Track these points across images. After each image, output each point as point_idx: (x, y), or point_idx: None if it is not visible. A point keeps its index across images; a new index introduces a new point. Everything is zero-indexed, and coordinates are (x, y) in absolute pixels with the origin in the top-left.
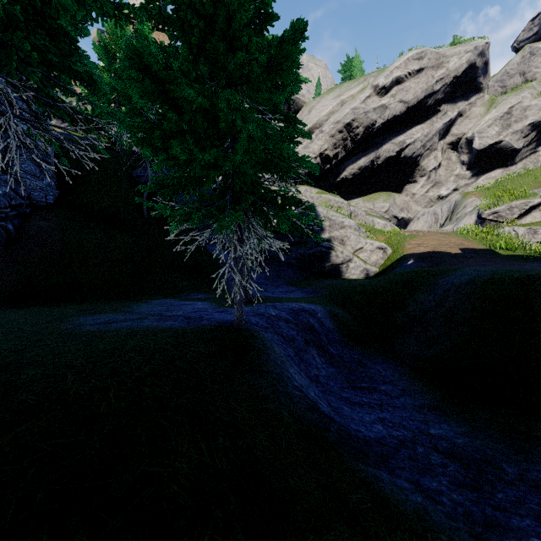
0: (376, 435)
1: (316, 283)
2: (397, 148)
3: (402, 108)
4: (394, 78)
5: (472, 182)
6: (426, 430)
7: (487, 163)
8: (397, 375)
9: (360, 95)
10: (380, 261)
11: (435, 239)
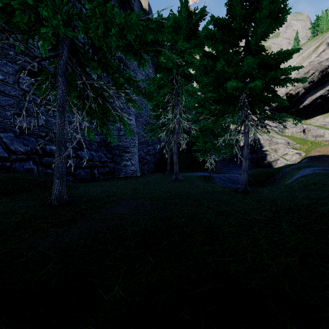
0: None
1: (253, 169)
2: None
3: None
4: None
5: None
6: None
7: None
8: None
9: (315, 52)
10: (298, 160)
11: None
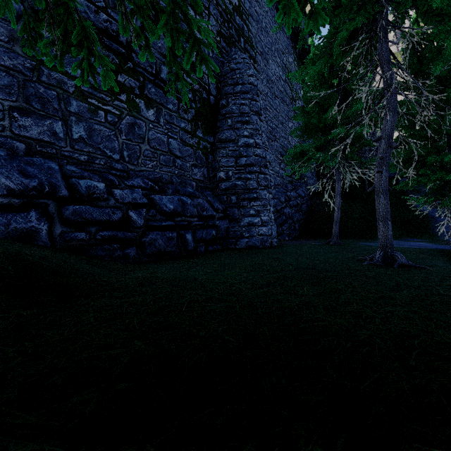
0: None
1: None
2: None
3: None
4: None
5: None
6: None
7: None
8: None
9: None
10: None
11: None
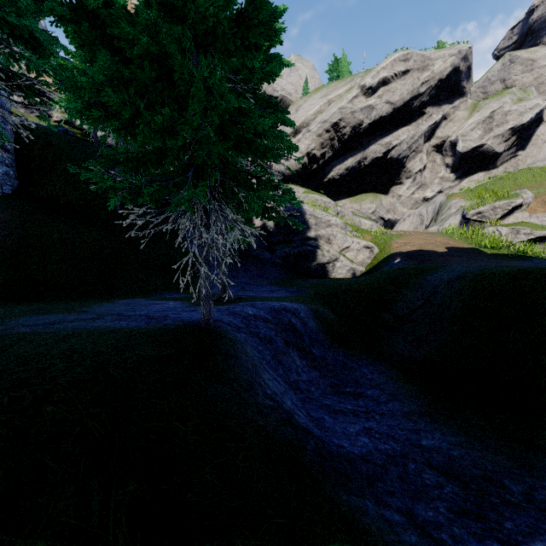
0: (361, 450)
1: (301, 282)
2: (384, 149)
3: (389, 109)
4: (380, 78)
5: (455, 184)
6: (417, 441)
7: (470, 166)
8: (385, 378)
9: (347, 95)
10: (367, 261)
11: (422, 238)
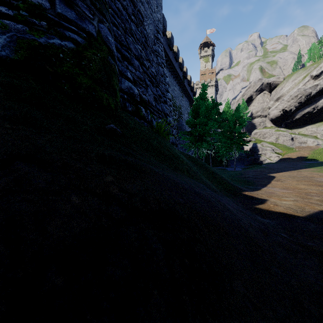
0: None
1: (250, 165)
2: None
3: None
4: (322, 70)
5: None
6: None
7: None
8: None
9: (302, 81)
10: (277, 160)
11: (299, 153)
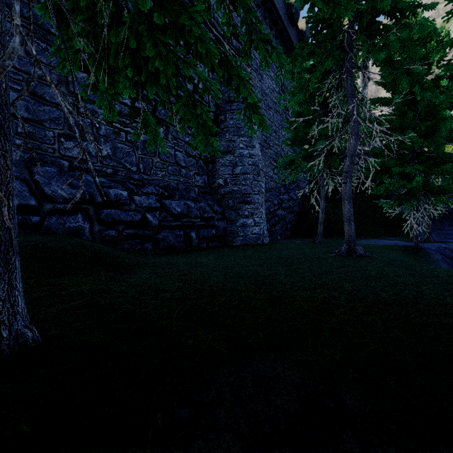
0: None
1: None
2: None
3: None
4: None
5: None
6: None
7: None
8: None
9: None
10: None
11: None
